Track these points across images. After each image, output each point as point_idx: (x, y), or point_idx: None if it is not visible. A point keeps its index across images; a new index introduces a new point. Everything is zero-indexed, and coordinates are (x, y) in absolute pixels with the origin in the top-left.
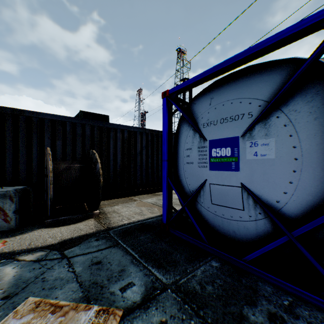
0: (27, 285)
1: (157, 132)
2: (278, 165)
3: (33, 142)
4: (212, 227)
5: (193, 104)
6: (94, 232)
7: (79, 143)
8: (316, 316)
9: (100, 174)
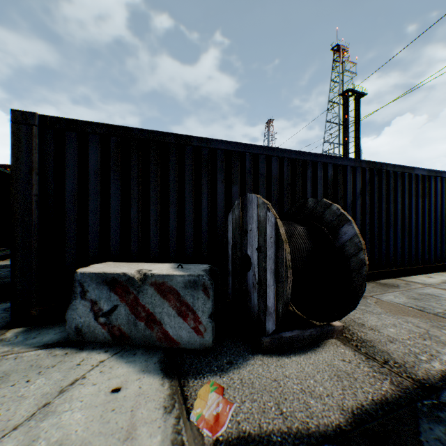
0: None
1: (379, 167)
2: None
3: (202, 188)
4: None
5: None
6: (399, 392)
7: (263, 188)
8: None
9: (362, 248)
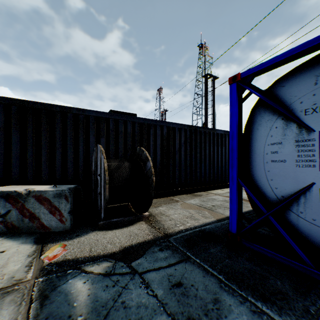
0: (108, 311)
1: (195, 128)
2: None
3: (80, 139)
4: (317, 246)
5: (278, 87)
6: (153, 238)
7: (121, 140)
8: None
9: (153, 174)
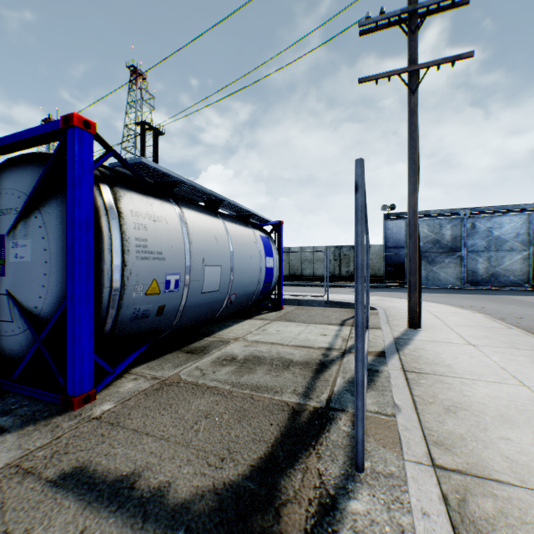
0: None
1: None
2: (34, 269)
3: None
4: None
5: None
6: None
7: None
8: (34, 409)
9: None
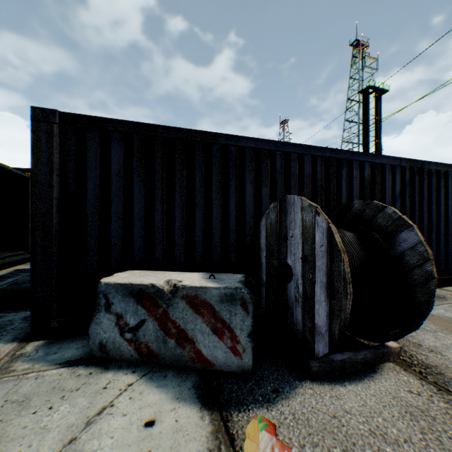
0: None
1: (419, 165)
2: None
3: (230, 190)
4: None
5: None
6: None
7: (294, 190)
8: None
9: (429, 259)
